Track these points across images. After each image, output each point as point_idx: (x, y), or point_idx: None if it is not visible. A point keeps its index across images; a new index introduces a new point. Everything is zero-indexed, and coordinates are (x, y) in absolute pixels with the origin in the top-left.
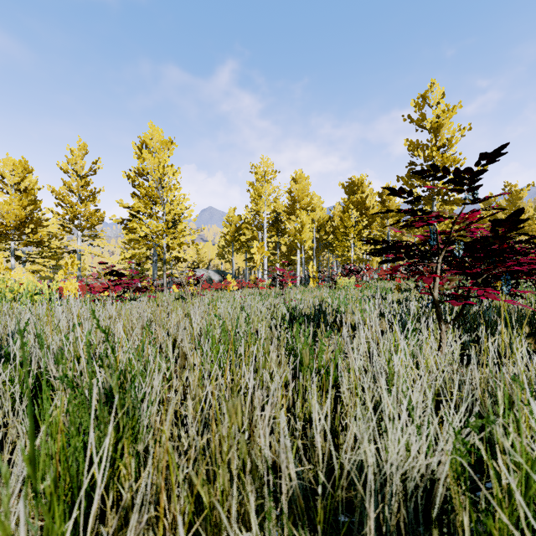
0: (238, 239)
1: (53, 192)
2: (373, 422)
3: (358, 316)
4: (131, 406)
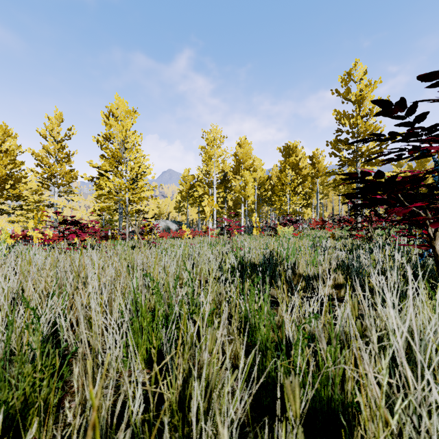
0: (192, 195)
1: (33, 154)
2: None
3: (313, 268)
4: None
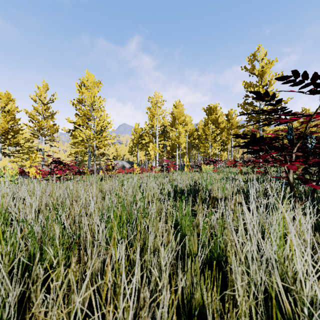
0: (140, 142)
1: (27, 113)
2: None
3: (222, 193)
4: None
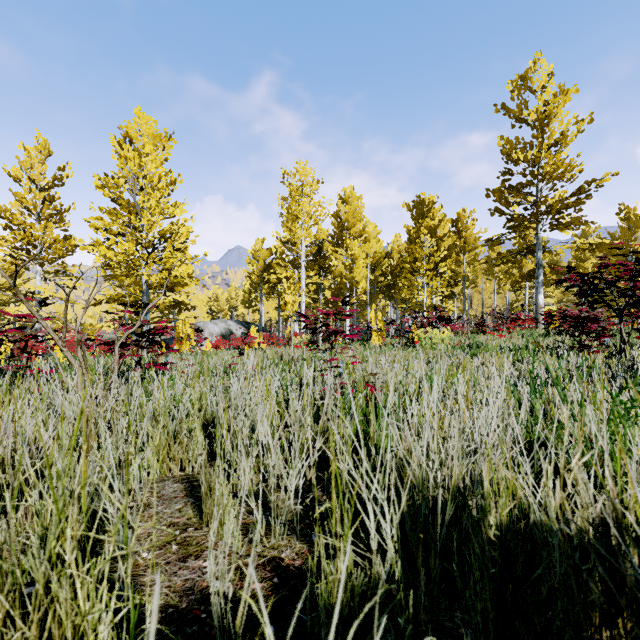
0: (267, 280)
1: None
2: None
3: None
4: None
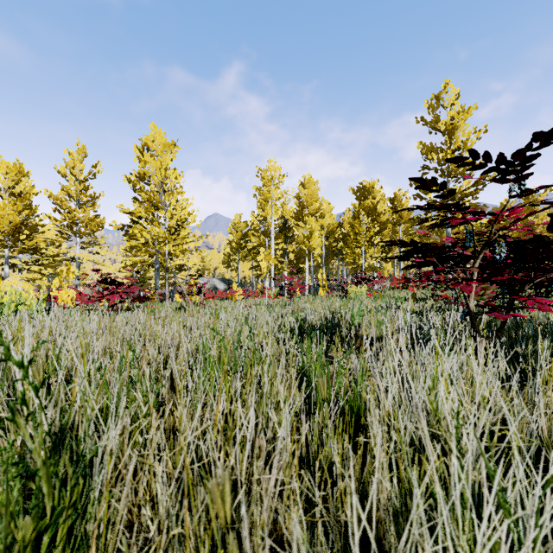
0: (244, 247)
1: (50, 196)
2: (444, 518)
3: (376, 329)
4: (71, 474)
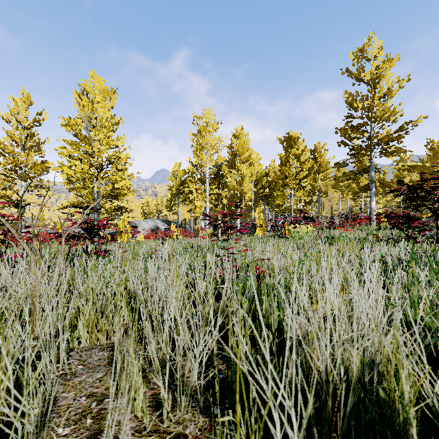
0: (183, 192)
1: None
2: None
3: None
4: None
